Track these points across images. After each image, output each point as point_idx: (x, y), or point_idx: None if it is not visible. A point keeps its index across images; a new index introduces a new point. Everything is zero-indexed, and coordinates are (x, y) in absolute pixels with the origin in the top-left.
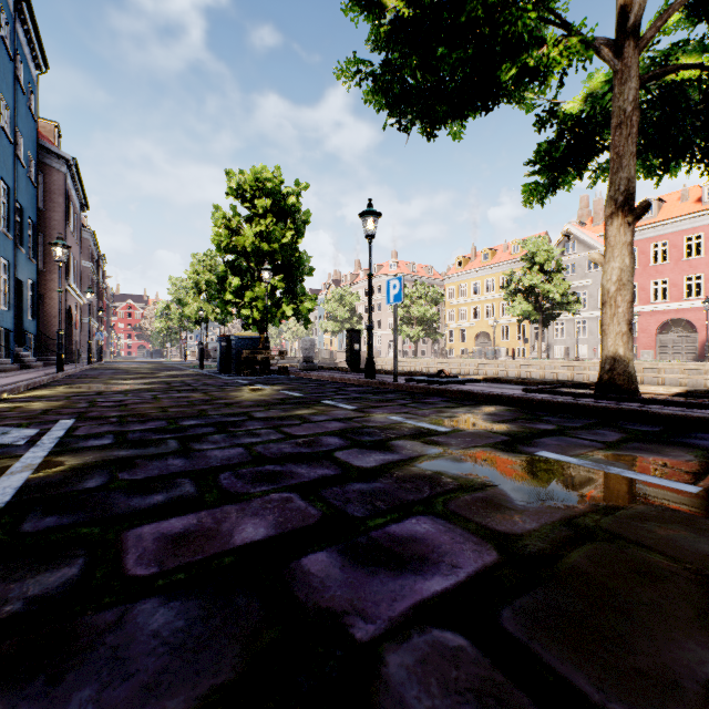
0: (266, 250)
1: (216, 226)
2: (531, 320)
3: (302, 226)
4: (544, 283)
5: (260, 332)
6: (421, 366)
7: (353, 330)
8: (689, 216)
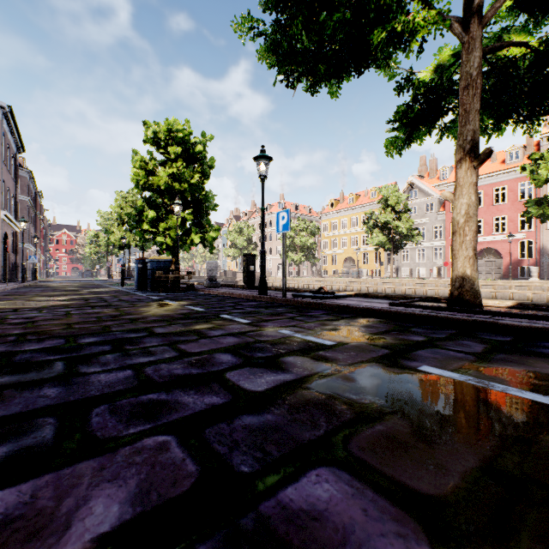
0: (177, 189)
1: (135, 167)
2: (385, 248)
3: (208, 170)
4: (395, 220)
5: (173, 256)
6: (303, 283)
7: (249, 255)
8: (497, 173)
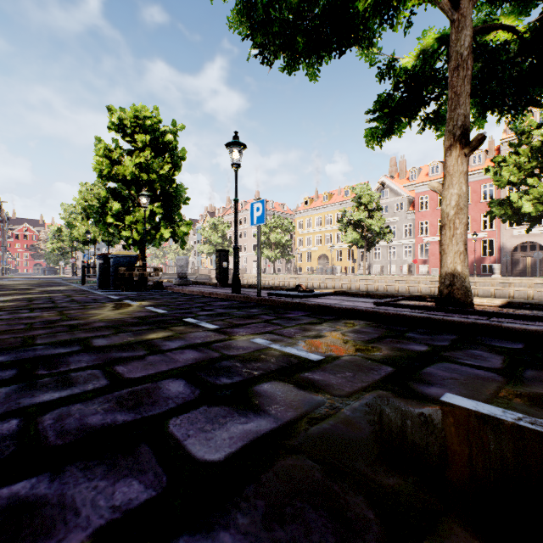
0: (145, 180)
1: (97, 155)
2: (358, 246)
3: (179, 161)
4: (368, 218)
5: (141, 252)
6: (278, 280)
7: (222, 250)
8: None
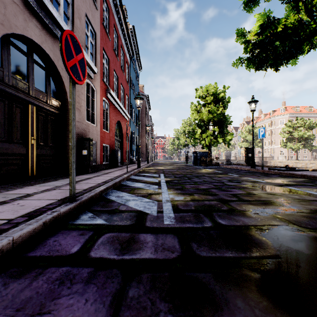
0: (210, 117)
1: (192, 110)
2: None
3: (226, 104)
4: None
5: (208, 149)
6: (300, 164)
7: (248, 148)
8: None
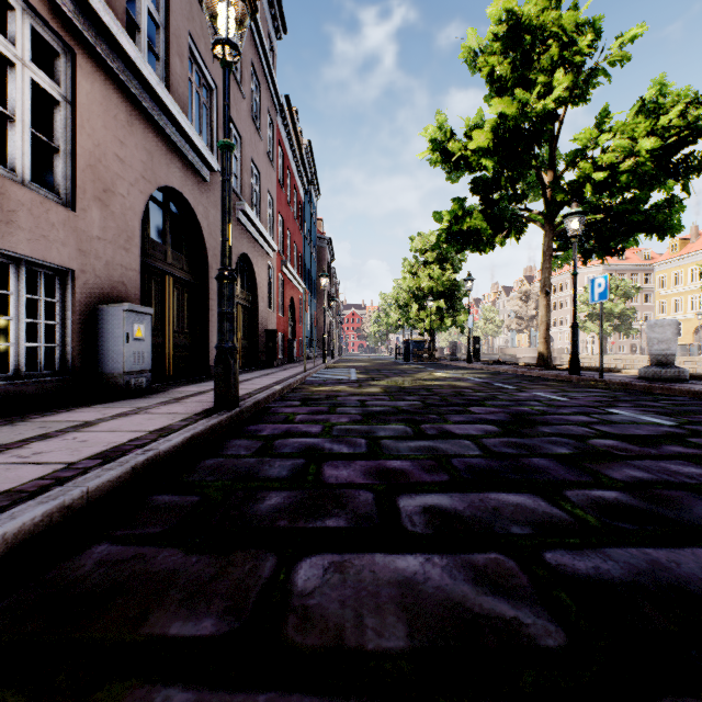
0: (432, 285)
1: (404, 273)
2: None
3: (459, 264)
4: None
5: (431, 337)
6: (607, 362)
7: (475, 337)
8: None
